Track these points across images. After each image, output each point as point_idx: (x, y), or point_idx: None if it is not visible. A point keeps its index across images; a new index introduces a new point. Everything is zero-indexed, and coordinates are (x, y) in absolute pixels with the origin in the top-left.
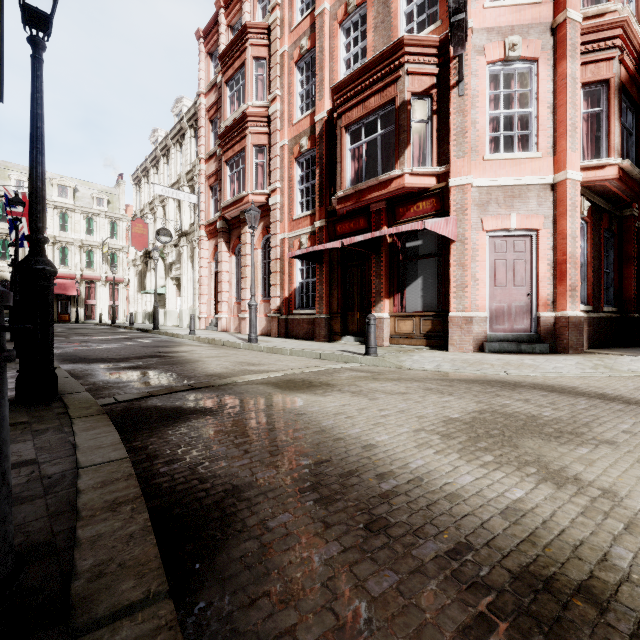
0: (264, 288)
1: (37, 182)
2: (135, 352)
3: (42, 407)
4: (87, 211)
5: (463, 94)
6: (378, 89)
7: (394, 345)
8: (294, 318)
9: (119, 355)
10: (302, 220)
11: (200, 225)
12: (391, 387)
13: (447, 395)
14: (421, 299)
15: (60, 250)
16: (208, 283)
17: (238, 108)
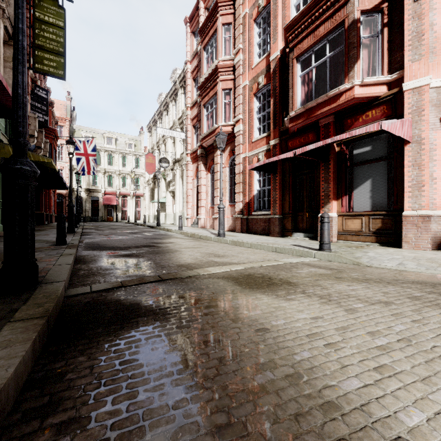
0: (230, 196)
1: (18, 90)
2: (137, 242)
3: (10, 299)
4: (122, 152)
5: None
6: (327, 17)
7: (342, 241)
8: (253, 218)
9: (125, 244)
10: (259, 141)
11: (187, 153)
12: (364, 291)
13: None
14: (370, 200)
15: (108, 177)
16: (192, 194)
17: (212, 64)
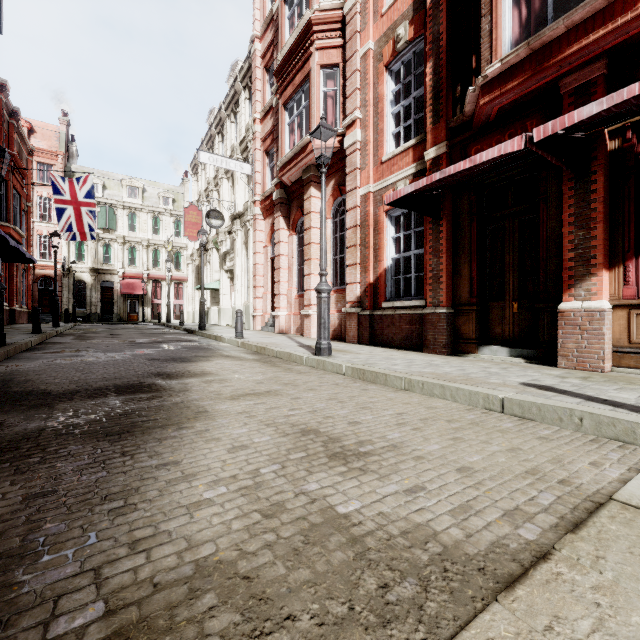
0: (335, 273)
1: None
2: (117, 373)
3: None
4: (153, 210)
5: None
6: None
7: (629, 370)
8: (384, 314)
9: (77, 382)
10: (398, 158)
11: (254, 201)
12: None
13: None
14: None
15: (129, 250)
16: (264, 273)
17: (299, 20)
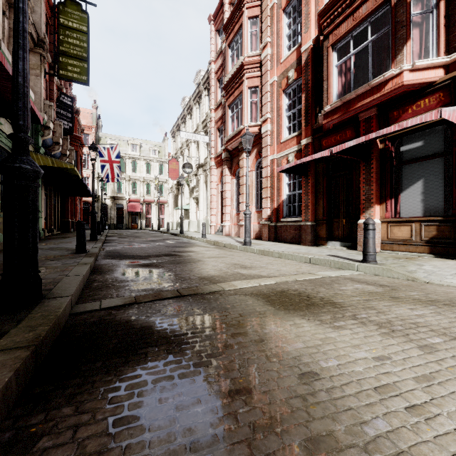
0: (257, 201)
1: (18, 78)
2: (158, 251)
3: (4, 318)
4: (146, 159)
5: None
6: None
7: (386, 251)
8: (282, 225)
9: (146, 253)
10: (289, 141)
11: (211, 158)
12: (435, 318)
13: None
14: (421, 203)
15: (132, 184)
16: (216, 200)
17: (237, 61)
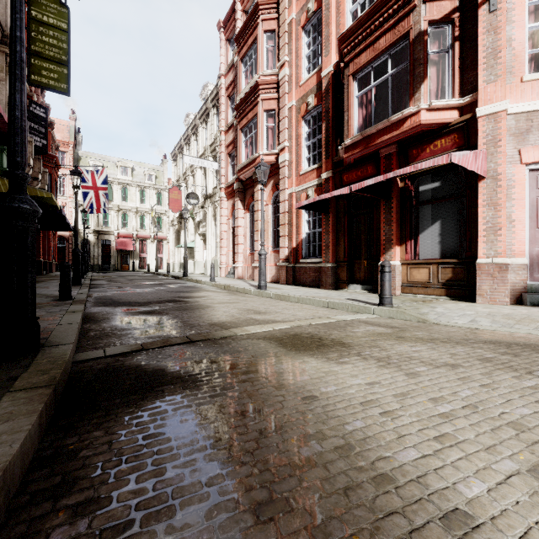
0: (274, 240)
1: (15, 112)
2: (159, 296)
3: (7, 365)
4: (141, 185)
5: (495, 9)
6: (389, 27)
7: (406, 294)
8: (301, 267)
9: (144, 299)
10: (309, 174)
11: (220, 188)
12: (428, 353)
13: (525, 374)
14: (438, 245)
15: (122, 216)
16: (227, 237)
17: (251, 79)
